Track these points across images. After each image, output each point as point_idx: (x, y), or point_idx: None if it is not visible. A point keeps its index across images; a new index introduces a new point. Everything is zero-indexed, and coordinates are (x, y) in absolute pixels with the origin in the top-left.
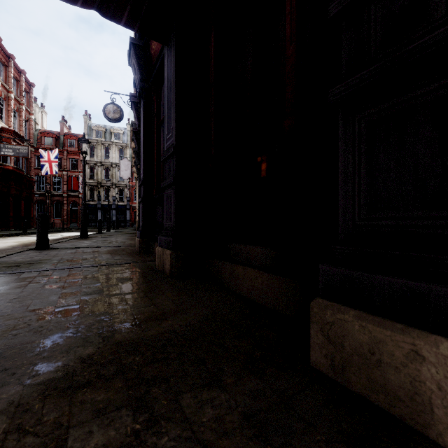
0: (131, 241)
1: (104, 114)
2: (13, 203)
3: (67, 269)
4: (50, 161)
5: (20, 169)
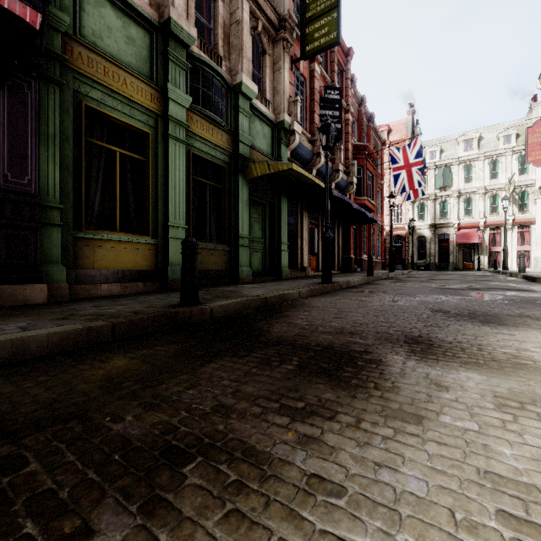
0: None
1: None
2: None
3: None
4: None
5: None
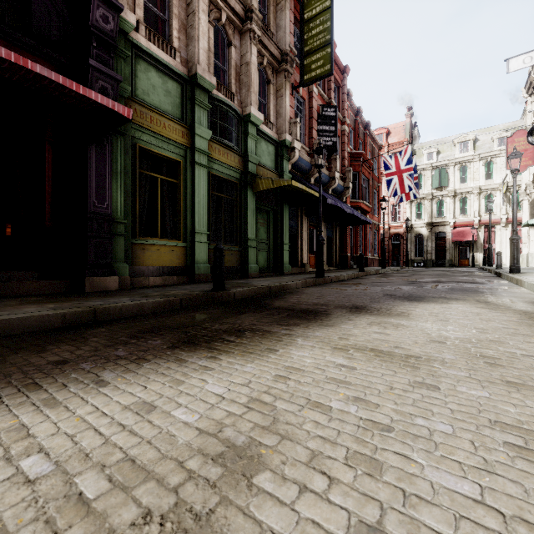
0: None
1: None
2: None
3: None
4: None
5: None
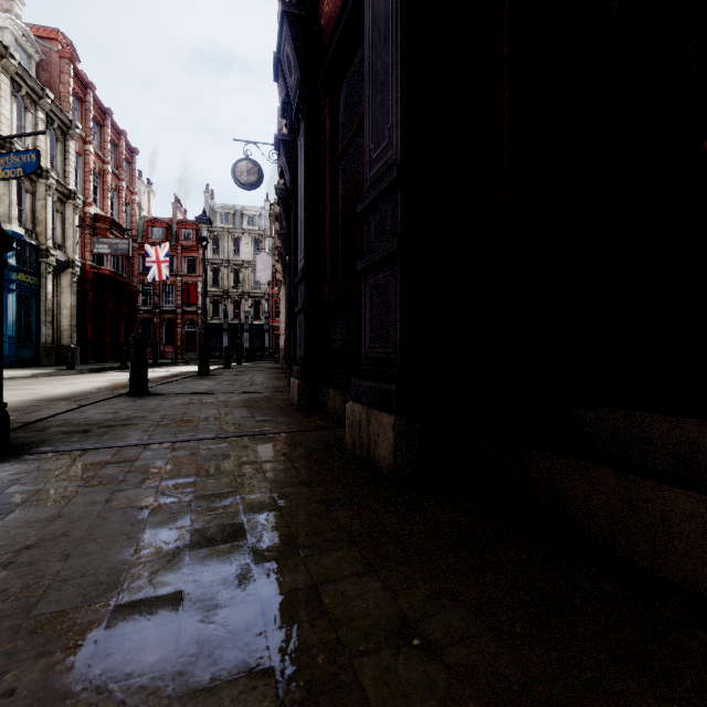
0: (278, 383)
1: (234, 177)
2: (111, 323)
3: (169, 443)
4: (159, 261)
5: (119, 273)
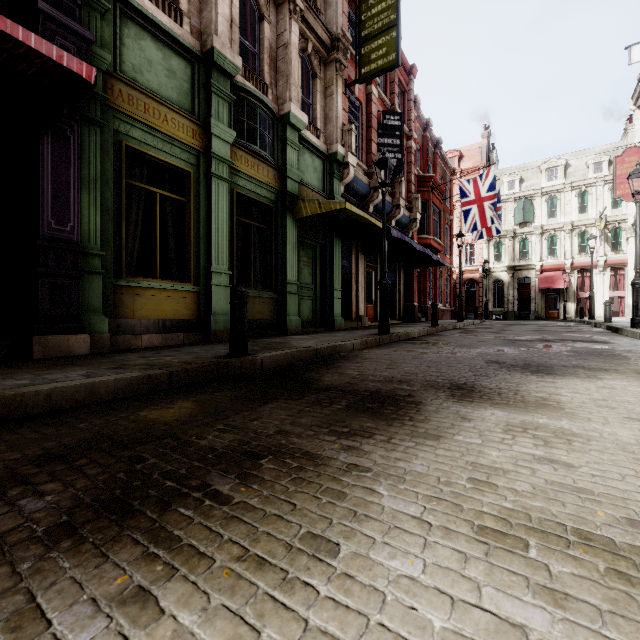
0: None
1: None
2: None
3: None
4: None
5: None
